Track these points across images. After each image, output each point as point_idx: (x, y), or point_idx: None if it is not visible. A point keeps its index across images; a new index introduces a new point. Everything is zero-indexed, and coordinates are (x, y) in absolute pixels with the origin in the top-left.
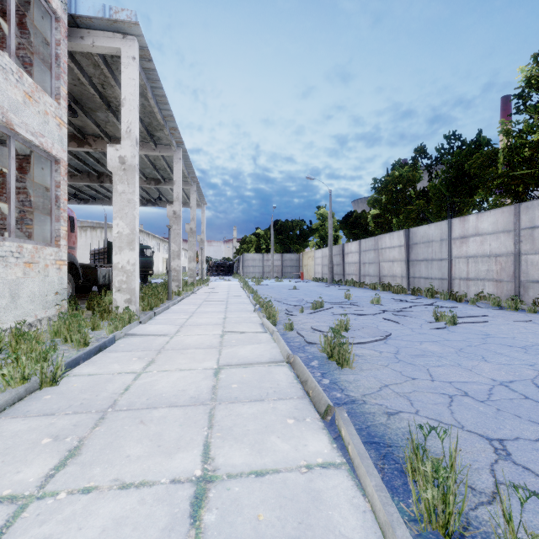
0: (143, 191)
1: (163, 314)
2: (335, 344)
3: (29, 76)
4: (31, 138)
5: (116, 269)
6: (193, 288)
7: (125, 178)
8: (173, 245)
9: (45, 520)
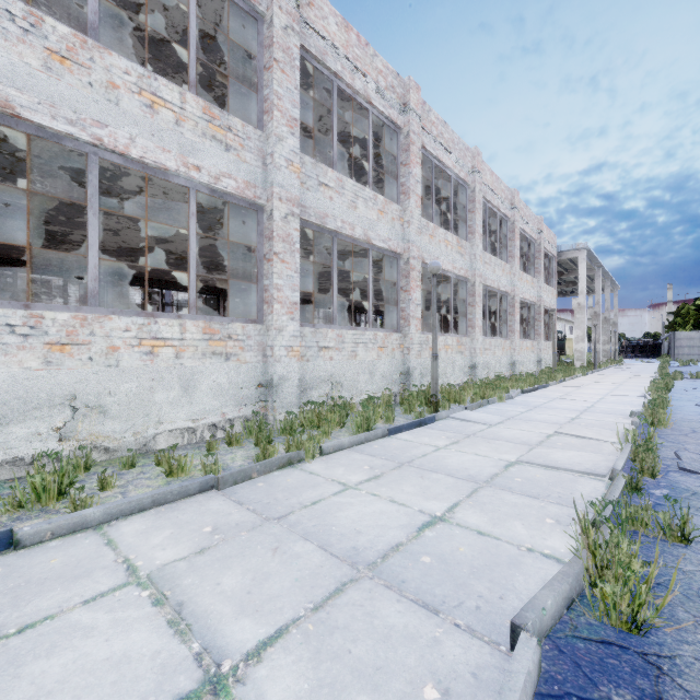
0: (558, 289)
1: (598, 372)
2: (673, 374)
3: (544, 281)
4: (552, 308)
5: (576, 351)
6: (608, 365)
7: (580, 312)
8: (593, 335)
9: (603, 380)
